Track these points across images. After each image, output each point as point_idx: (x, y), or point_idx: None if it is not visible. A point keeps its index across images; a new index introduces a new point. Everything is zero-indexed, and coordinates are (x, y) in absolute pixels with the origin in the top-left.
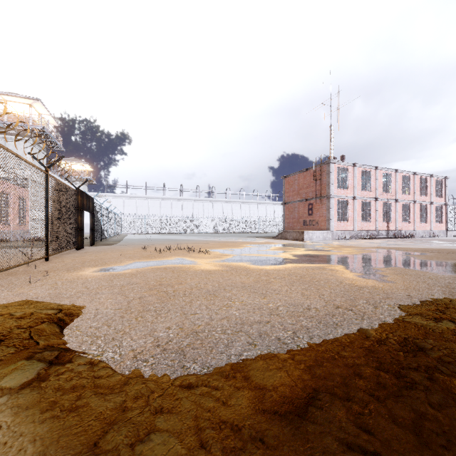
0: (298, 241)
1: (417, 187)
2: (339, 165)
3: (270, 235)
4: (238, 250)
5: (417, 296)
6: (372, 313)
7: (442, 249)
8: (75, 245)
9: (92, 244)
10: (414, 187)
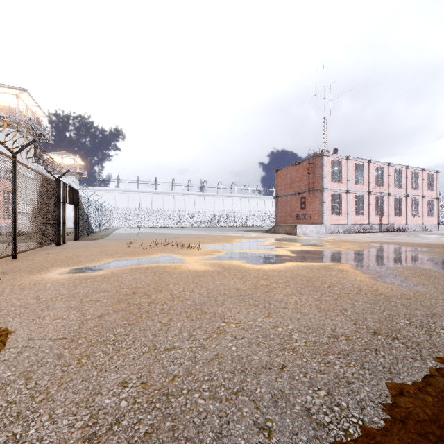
0: (292, 236)
1: (409, 181)
2: (332, 158)
3: (262, 229)
4: (230, 245)
5: None
6: (430, 346)
7: None
8: (55, 240)
9: (77, 239)
10: (406, 180)
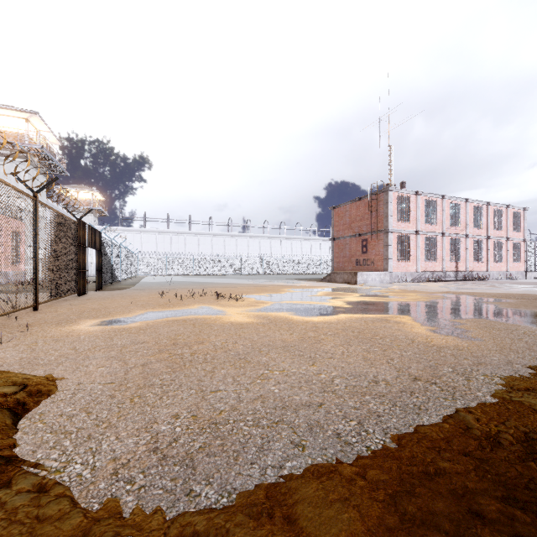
0: (351, 285)
1: (491, 220)
2: (399, 193)
3: (316, 277)
4: (278, 296)
5: (518, 361)
6: (465, 389)
7: (525, 294)
8: (76, 290)
9: (99, 289)
10: (487, 219)
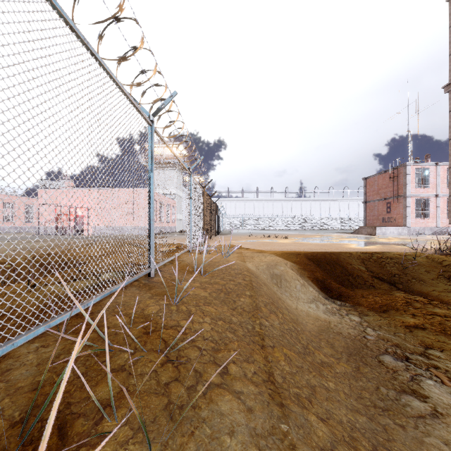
0: (368, 235)
1: None
2: (417, 166)
3: None
4: (307, 238)
5: (361, 249)
6: (331, 250)
7: None
8: (214, 233)
9: (218, 234)
10: None
